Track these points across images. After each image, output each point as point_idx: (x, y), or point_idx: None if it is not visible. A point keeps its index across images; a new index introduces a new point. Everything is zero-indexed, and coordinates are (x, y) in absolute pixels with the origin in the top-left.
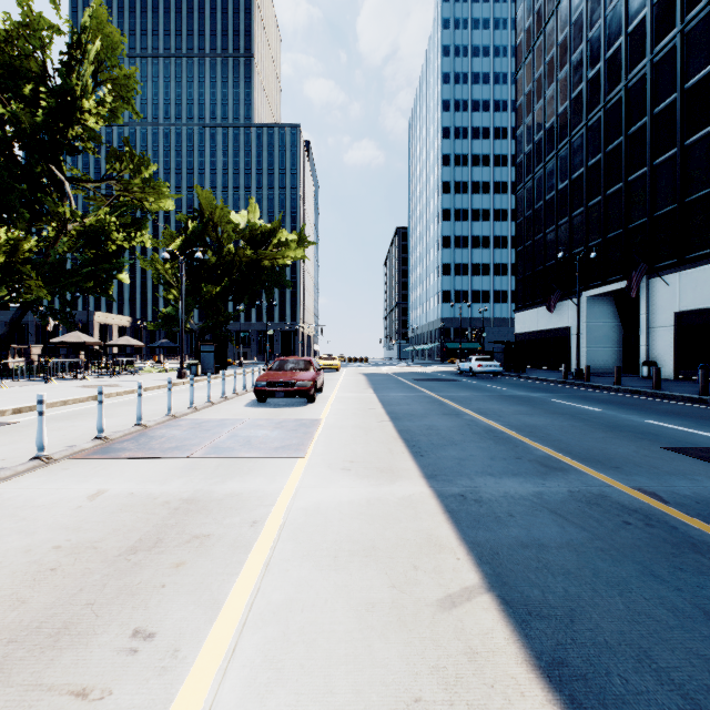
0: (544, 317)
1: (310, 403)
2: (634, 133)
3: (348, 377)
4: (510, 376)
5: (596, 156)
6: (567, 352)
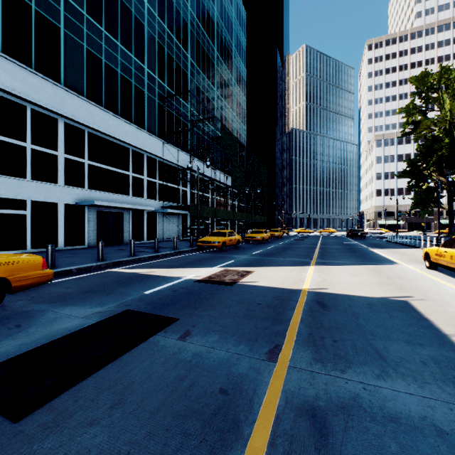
0: None
1: None
2: None
3: None
4: None
5: None
6: None
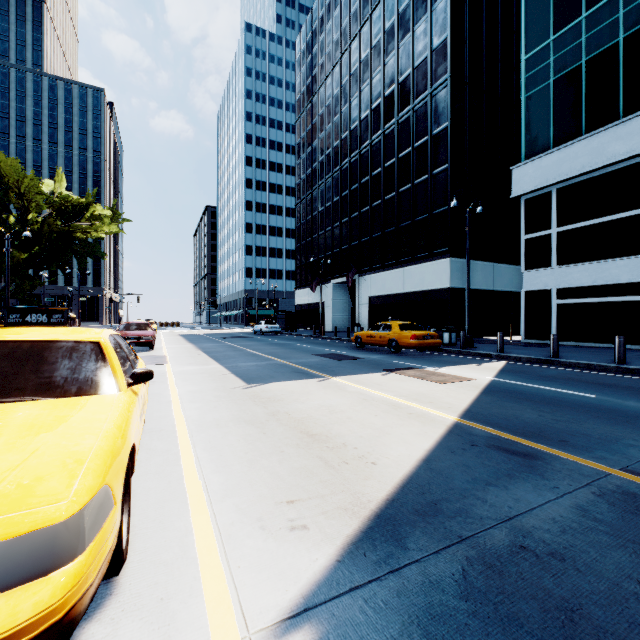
0: (312, 295)
1: (151, 350)
2: (353, 190)
3: (168, 337)
4: (287, 334)
5: (337, 197)
6: (324, 318)
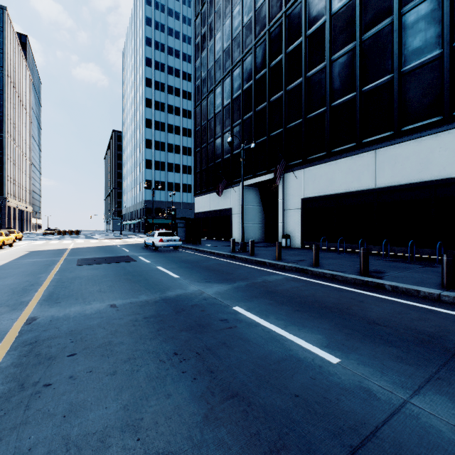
0: (214, 201)
1: None
2: (274, 66)
3: None
4: (189, 249)
5: (249, 82)
6: (230, 227)
